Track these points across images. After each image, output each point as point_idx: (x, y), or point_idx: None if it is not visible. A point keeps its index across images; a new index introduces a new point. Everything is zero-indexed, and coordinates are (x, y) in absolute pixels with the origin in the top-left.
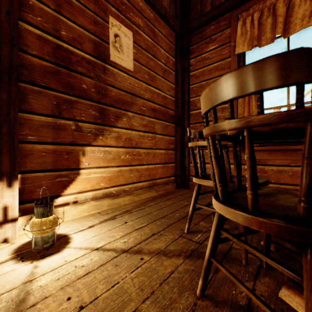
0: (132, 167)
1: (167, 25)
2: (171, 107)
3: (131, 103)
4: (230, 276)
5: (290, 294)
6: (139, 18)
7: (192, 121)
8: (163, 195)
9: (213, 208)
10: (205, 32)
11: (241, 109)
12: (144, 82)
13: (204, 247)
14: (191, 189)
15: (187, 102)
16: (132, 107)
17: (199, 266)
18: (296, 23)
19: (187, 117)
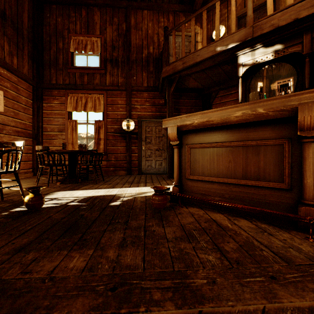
0: (3, 163)
1: (27, 83)
2: (30, 129)
3: (3, 129)
4: (42, 177)
5: (57, 182)
6: (8, 83)
7: (45, 138)
8: (24, 178)
9: (45, 172)
10: (52, 92)
11: (70, 136)
12: (11, 117)
13: (41, 183)
14: (44, 175)
15: (41, 127)
16: (3, 131)
17: (38, 184)
18: (88, 108)
19: (41, 135)
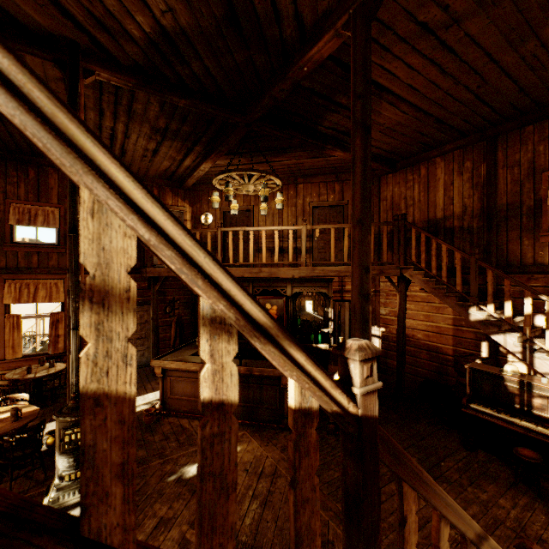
0: None
1: None
2: None
3: None
4: None
5: None
6: None
7: None
8: None
9: None
10: None
11: (8, 337)
12: None
13: None
14: None
15: None
16: None
17: None
18: (40, 298)
19: None
